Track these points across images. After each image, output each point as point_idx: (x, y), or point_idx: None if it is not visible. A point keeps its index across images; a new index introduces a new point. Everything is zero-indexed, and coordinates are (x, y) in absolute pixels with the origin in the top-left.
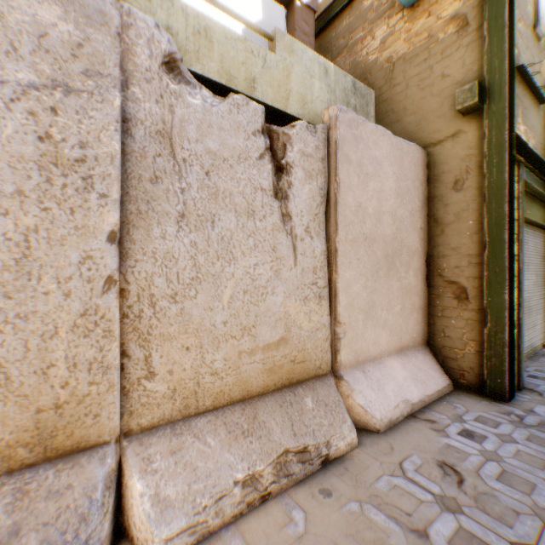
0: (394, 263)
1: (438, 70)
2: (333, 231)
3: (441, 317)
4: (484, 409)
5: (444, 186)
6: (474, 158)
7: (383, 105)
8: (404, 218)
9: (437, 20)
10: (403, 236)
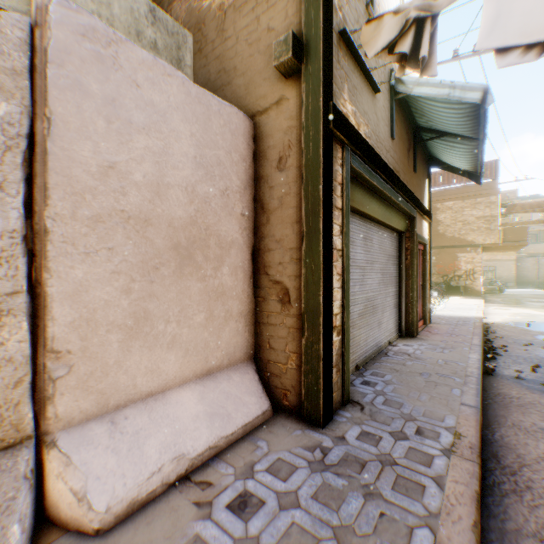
0: (193, 257)
1: (264, 22)
2: (44, 199)
3: (267, 324)
4: (292, 444)
5: (270, 165)
6: (296, 131)
7: (216, 63)
8: (212, 198)
9: None
10: (209, 221)
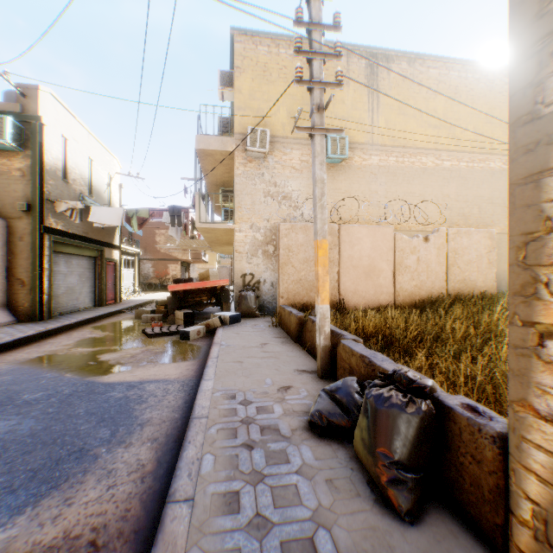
0: None
1: (14, 187)
2: None
3: (16, 294)
4: (28, 323)
5: (17, 238)
6: (30, 230)
7: None
8: None
9: (14, 164)
10: None
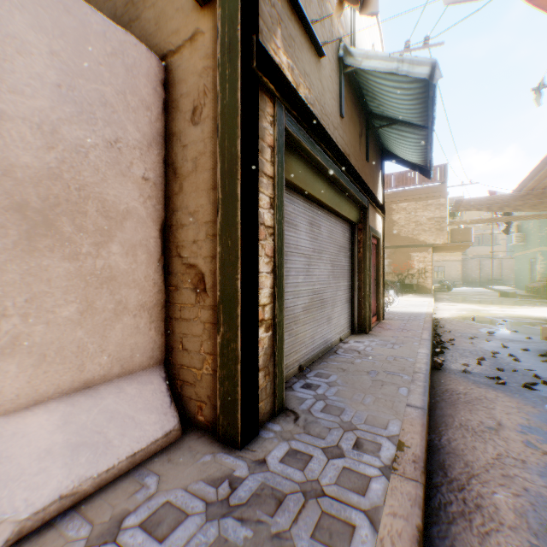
0: (55, 225)
1: None
2: None
3: (180, 320)
4: (193, 477)
5: (183, 118)
6: (213, 73)
7: None
8: (90, 147)
9: None
10: (85, 178)
